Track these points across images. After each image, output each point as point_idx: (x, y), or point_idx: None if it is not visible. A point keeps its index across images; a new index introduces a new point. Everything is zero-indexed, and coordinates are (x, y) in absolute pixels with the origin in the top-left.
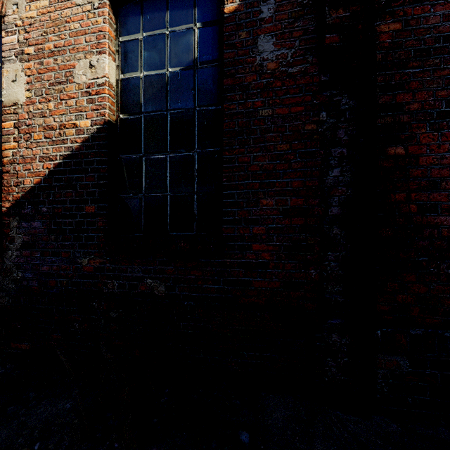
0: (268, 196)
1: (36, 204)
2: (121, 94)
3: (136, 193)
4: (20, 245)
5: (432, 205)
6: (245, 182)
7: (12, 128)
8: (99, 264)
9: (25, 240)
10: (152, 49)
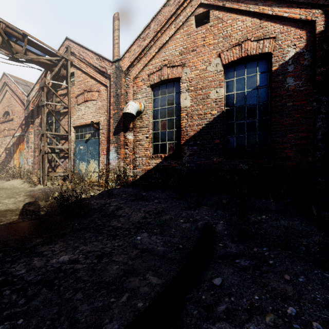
0: (291, 133)
1: (194, 141)
2: (226, 100)
3: (233, 135)
4: (188, 155)
5: None
6: (281, 129)
7: (184, 115)
8: (220, 160)
9: (190, 153)
10: (239, 83)
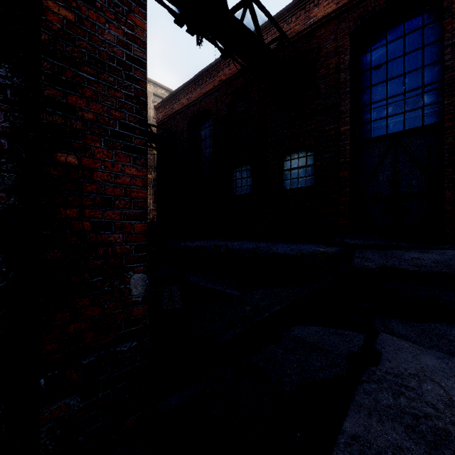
0: None
1: None
2: None
3: None
4: None
5: (107, 223)
6: None
7: None
8: None
9: None
10: None
